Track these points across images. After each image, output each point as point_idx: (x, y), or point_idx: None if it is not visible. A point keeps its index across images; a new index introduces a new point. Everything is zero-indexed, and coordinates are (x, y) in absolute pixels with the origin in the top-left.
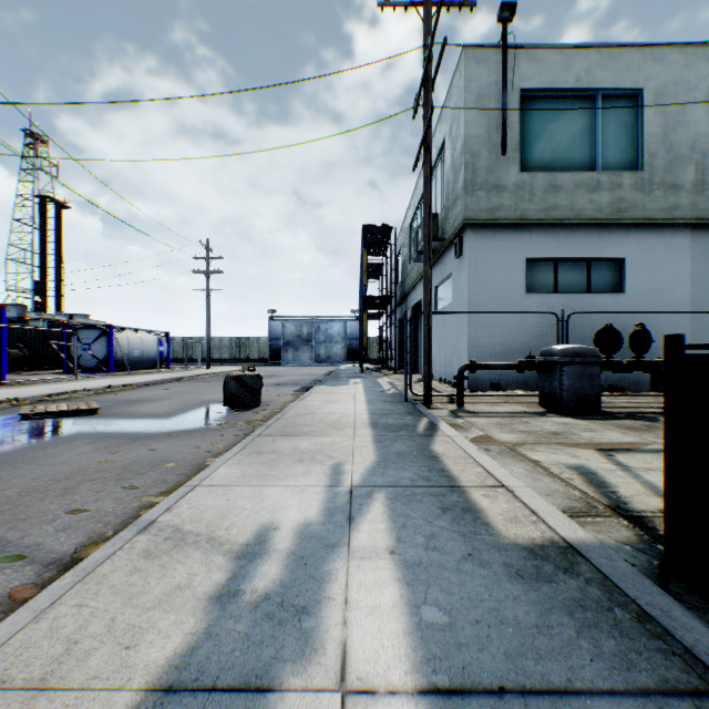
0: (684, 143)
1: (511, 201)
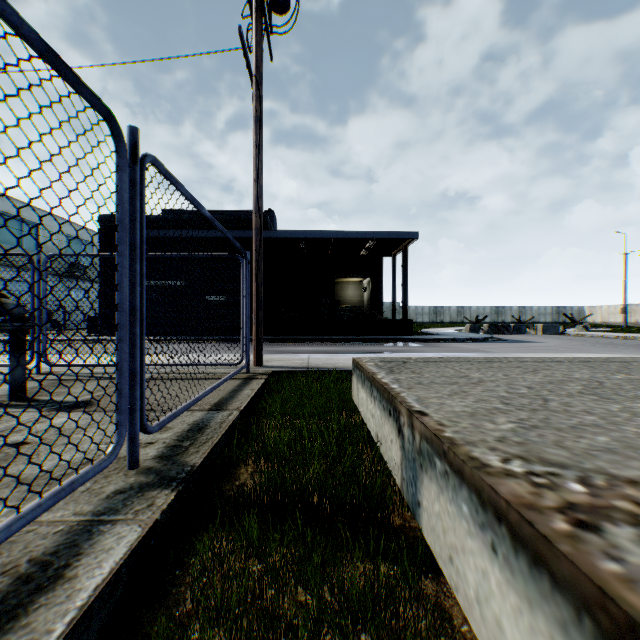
0: (52, 246)
1: None
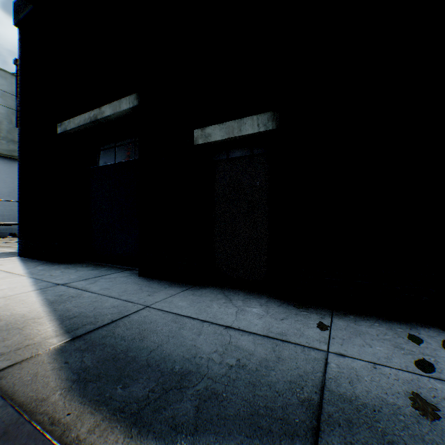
0: None
1: None
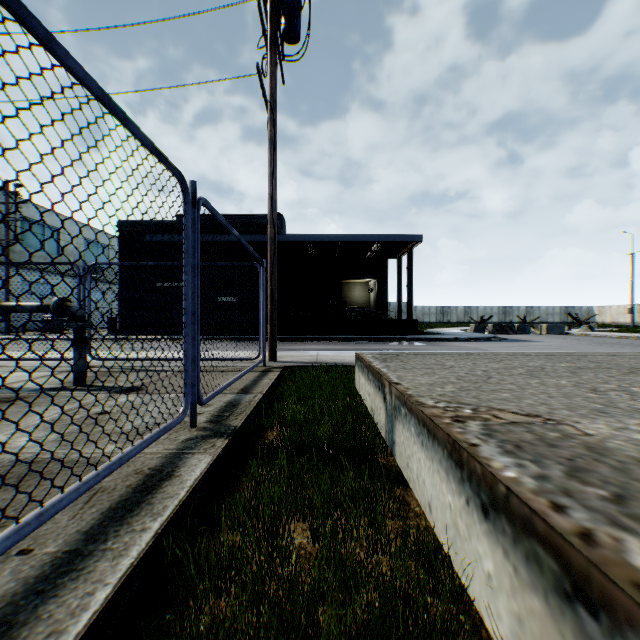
0: (72, 250)
1: (19, 257)
